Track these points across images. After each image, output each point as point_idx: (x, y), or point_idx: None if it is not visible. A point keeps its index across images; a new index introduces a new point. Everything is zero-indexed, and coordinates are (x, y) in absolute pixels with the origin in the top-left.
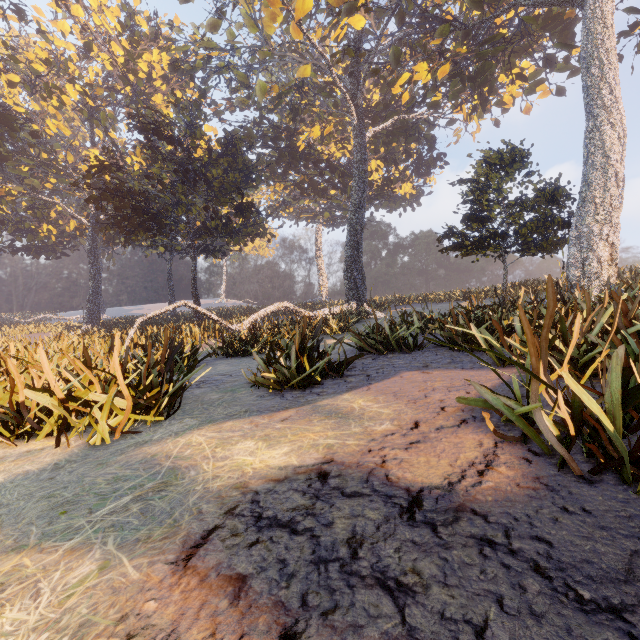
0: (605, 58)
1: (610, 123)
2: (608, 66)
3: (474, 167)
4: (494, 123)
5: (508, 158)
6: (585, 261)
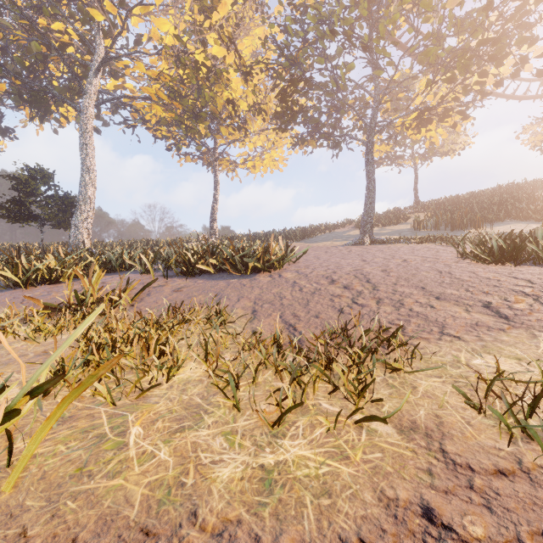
0: (89, 146)
1: (89, 177)
2: (90, 151)
3: (18, 172)
4: (54, 130)
5: (41, 174)
6: (77, 236)
